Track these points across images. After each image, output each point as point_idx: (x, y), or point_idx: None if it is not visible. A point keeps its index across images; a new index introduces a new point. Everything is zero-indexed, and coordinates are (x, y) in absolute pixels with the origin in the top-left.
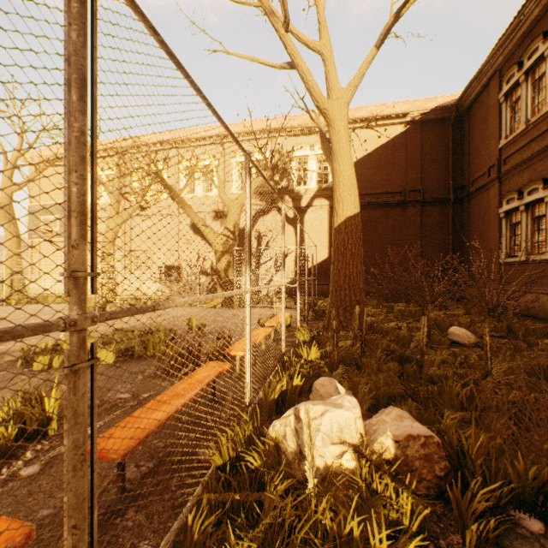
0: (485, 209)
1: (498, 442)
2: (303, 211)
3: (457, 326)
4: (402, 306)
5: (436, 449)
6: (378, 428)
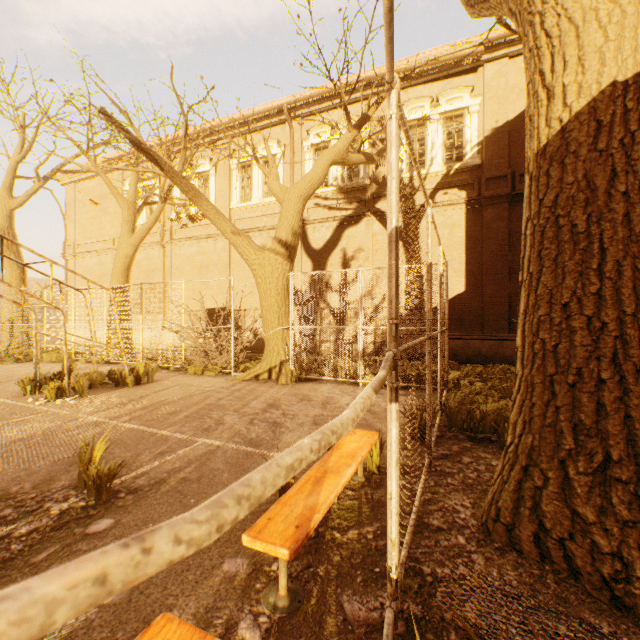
0: None
1: None
2: (418, 212)
3: None
4: None
5: None
6: None
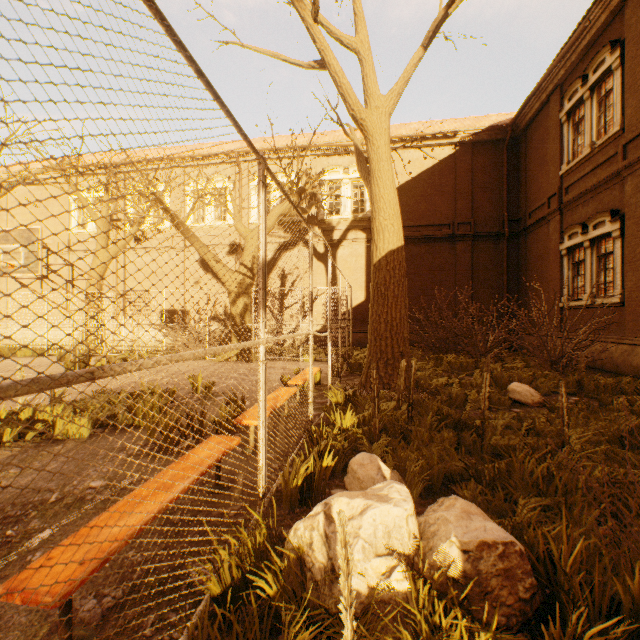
0: (545, 245)
1: (592, 540)
2: (336, 245)
3: (518, 382)
4: (451, 357)
5: (519, 562)
6: (439, 530)
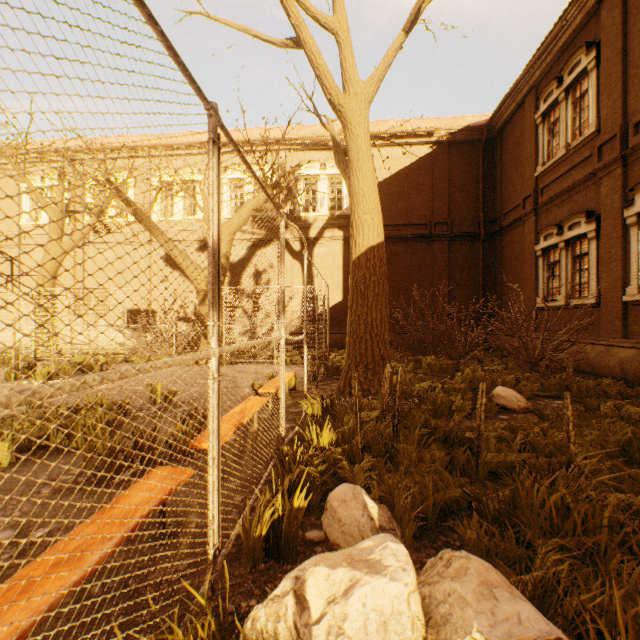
0: (520, 246)
1: (637, 605)
2: (312, 243)
3: (501, 385)
4: (431, 359)
5: None
6: (452, 614)
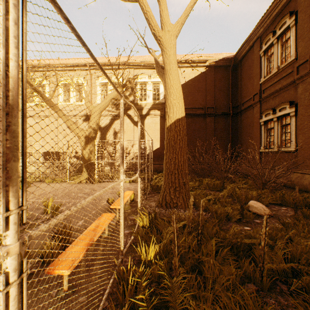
0: (251, 120)
1: None
2: (144, 117)
3: (250, 198)
4: (208, 180)
5: None
6: None
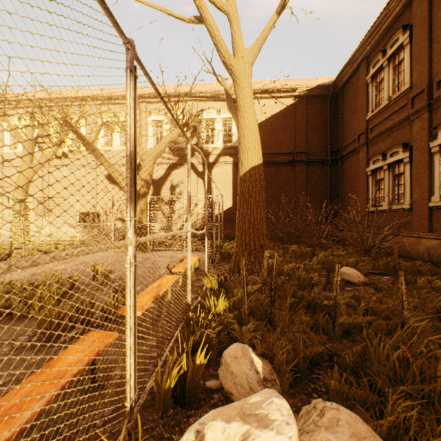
0: (356, 168)
1: None
2: (211, 166)
3: (345, 266)
4: (295, 247)
5: None
6: None
